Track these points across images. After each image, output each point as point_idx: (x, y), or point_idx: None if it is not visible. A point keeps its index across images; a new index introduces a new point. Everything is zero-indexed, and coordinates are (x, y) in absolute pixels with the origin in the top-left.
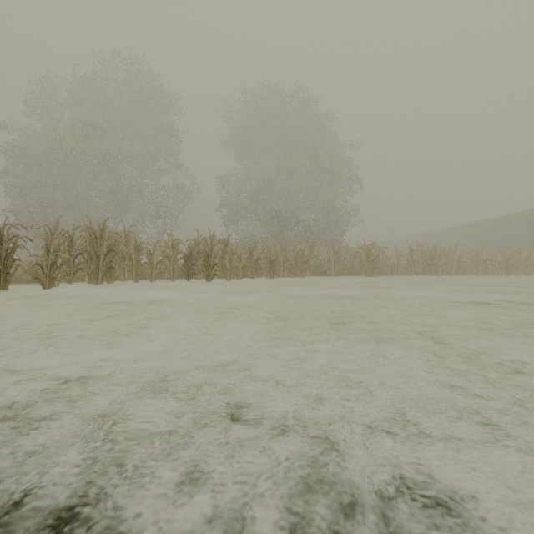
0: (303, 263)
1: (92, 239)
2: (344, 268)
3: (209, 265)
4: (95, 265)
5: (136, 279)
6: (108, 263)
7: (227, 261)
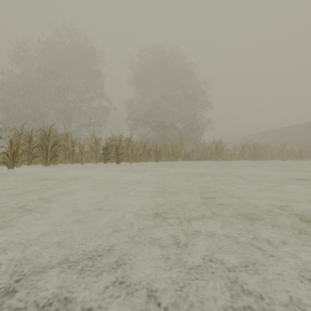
0: (177, 152)
1: (43, 137)
2: (201, 155)
3: (118, 154)
4: (45, 154)
5: (72, 162)
6: (53, 152)
7: (129, 151)
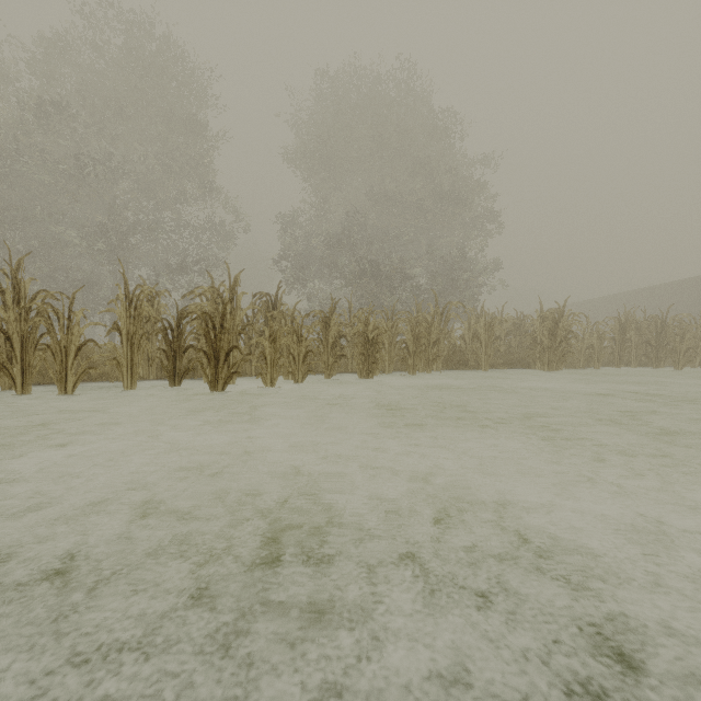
0: (429, 344)
1: None
2: (495, 354)
3: (216, 350)
4: None
5: (24, 385)
6: None
7: (266, 340)
